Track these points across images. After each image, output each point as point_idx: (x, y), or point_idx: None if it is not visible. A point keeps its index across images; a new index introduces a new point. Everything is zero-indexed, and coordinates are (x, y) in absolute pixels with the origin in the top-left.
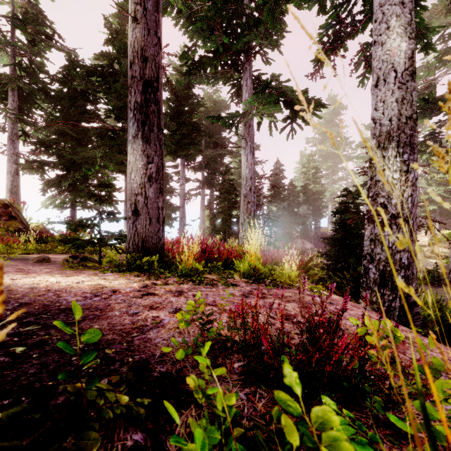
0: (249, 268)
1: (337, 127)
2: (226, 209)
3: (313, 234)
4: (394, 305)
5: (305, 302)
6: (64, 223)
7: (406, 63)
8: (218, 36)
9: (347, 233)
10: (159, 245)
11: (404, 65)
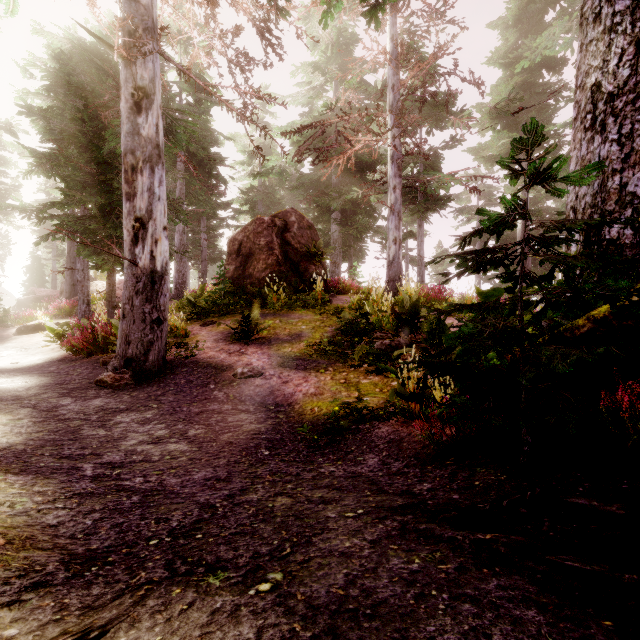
0: None
1: None
2: None
3: None
4: None
5: None
6: None
7: None
8: None
9: None
10: None
11: None
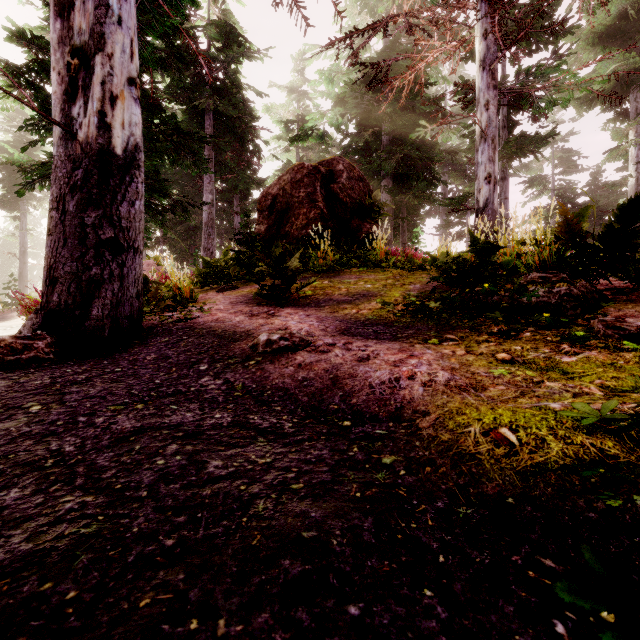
0: None
1: None
2: None
3: None
4: None
5: None
6: None
7: None
8: None
9: None
10: None
11: None
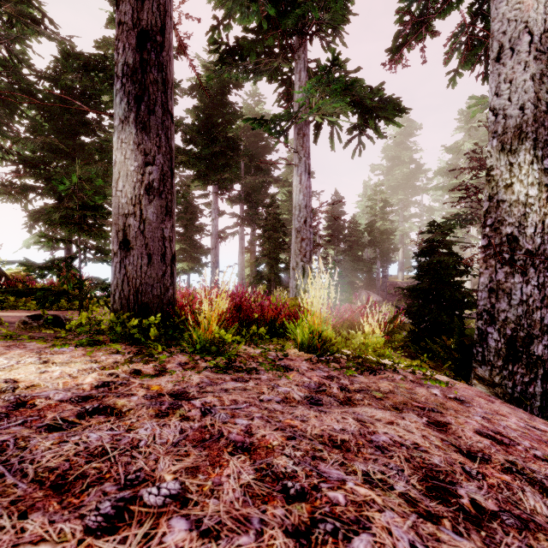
0: (311, 335)
1: (409, 151)
2: (272, 252)
3: (380, 284)
4: (532, 390)
5: (428, 409)
6: (20, 264)
7: (546, 20)
8: (260, 4)
9: (436, 282)
10: (165, 298)
11: (544, 25)
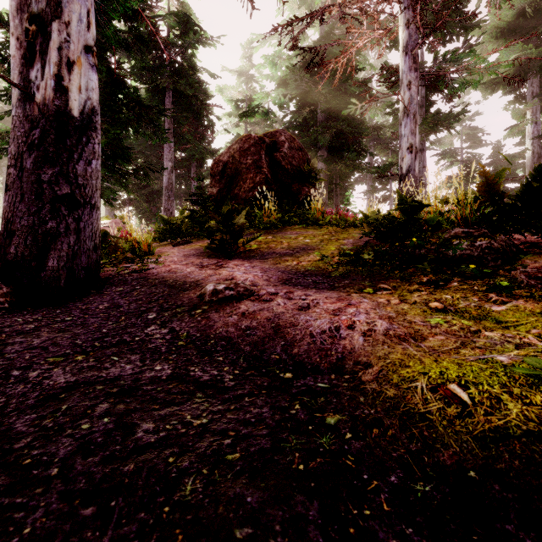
0: None
1: None
2: None
3: None
4: None
5: None
6: None
7: None
8: None
9: None
10: None
11: None
